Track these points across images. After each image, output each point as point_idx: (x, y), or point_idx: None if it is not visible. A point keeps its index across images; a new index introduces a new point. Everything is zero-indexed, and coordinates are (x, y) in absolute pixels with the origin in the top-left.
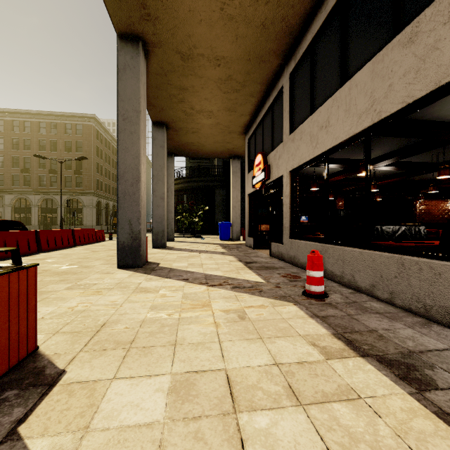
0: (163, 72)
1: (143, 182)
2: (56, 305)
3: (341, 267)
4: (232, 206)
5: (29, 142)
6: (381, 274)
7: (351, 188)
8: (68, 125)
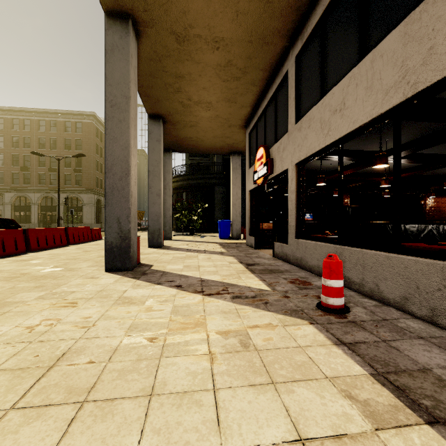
0: (157, 57)
1: (133, 176)
2: (14, 323)
3: (360, 273)
4: (232, 203)
5: (28, 140)
6: (417, 285)
7: (358, 184)
8: (68, 123)
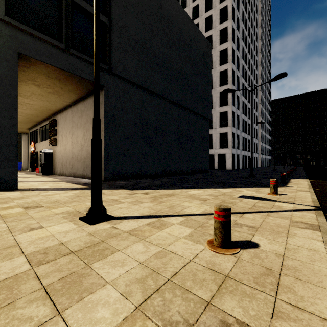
0: None
1: None
2: None
3: None
4: (23, 155)
5: None
6: None
7: None
8: None
